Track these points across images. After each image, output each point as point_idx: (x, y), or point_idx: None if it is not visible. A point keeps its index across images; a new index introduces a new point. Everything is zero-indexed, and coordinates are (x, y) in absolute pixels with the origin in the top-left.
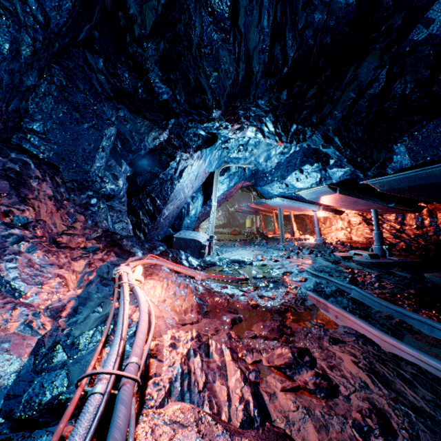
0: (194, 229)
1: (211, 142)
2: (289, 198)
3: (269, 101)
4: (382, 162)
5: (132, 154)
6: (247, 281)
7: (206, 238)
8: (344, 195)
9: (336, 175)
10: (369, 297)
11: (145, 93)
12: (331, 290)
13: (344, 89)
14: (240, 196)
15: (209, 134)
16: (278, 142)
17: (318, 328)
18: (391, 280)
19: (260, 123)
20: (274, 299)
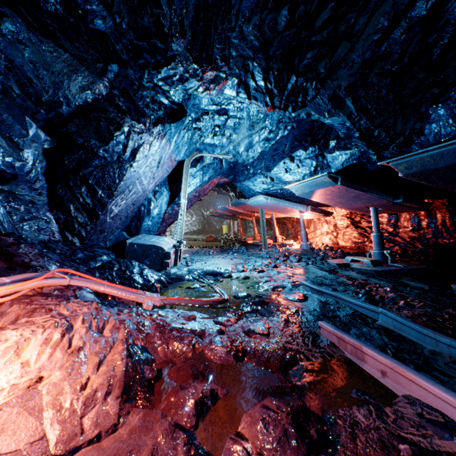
0: (160, 233)
1: (178, 117)
2: (273, 196)
3: (259, 28)
4: (407, 137)
5: (44, 108)
6: (225, 303)
7: (172, 244)
8: (347, 187)
9: (338, 160)
10: (414, 327)
11: (60, 6)
12: (346, 314)
13: (372, 12)
14: (217, 199)
15: (174, 105)
16: (269, 105)
17: (364, 406)
18: (411, 293)
19: (244, 72)
20: (270, 337)
